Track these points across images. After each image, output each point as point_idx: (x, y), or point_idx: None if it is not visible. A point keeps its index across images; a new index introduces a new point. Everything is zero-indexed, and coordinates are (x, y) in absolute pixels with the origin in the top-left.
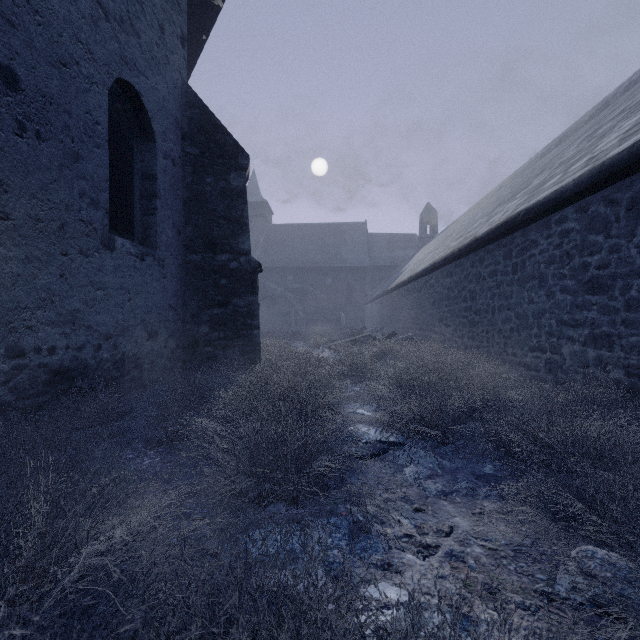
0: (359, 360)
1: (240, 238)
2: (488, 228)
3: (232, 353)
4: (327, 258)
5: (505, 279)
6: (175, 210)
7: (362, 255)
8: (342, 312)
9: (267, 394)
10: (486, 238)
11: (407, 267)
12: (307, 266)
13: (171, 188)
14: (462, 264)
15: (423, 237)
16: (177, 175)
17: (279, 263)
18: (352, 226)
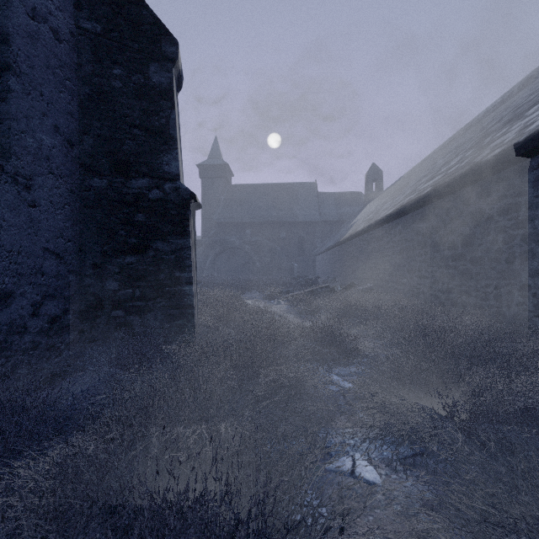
0: (332, 328)
1: (164, 156)
2: (505, 146)
3: (153, 318)
4: (281, 214)
5: (538, 214)
6: (60, 108)
7: (313, 211)
8: (295, 262)
9: (122, 501)
10: (502, 160)
11: (358, 219)
12: (263, 221)
13: (50, 71)
14: (447, 203)
15: (369, 194)
16: (65, 58)
17: (238, 219)
18: (304, 185)
